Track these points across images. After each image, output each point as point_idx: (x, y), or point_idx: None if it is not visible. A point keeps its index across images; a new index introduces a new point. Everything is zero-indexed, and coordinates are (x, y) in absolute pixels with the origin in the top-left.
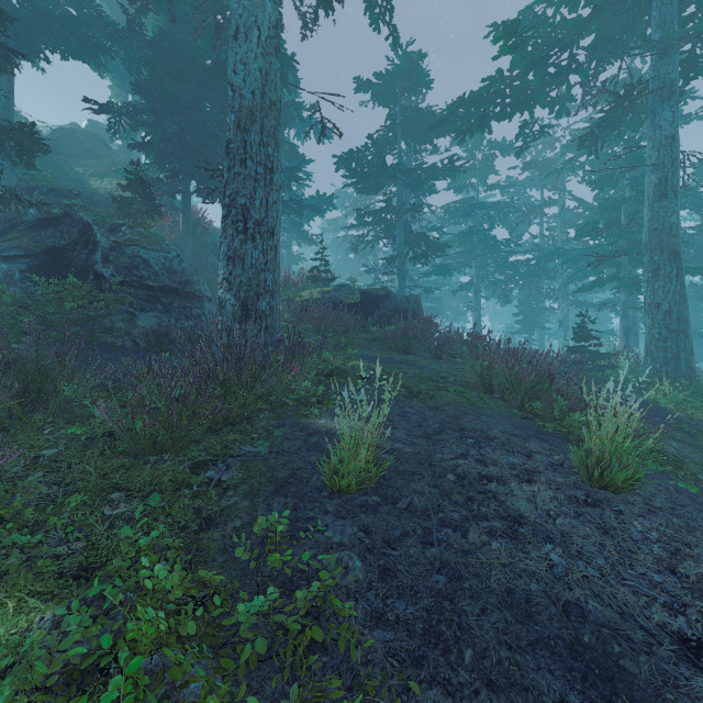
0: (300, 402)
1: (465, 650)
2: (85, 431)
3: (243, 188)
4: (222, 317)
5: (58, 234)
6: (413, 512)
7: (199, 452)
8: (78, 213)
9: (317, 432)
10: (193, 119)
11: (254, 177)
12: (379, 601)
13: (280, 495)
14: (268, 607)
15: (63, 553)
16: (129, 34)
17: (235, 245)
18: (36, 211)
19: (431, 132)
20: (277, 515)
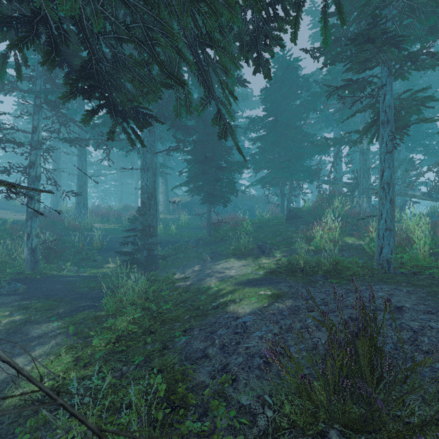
0: None
1: None
2: None
3: None
4: None
5: None
6: None
7: None
8: None
9: None
10: None
11: None
12: None
13: None
14: None
15: None
16: None
17: None
18: None
19: None
20: None
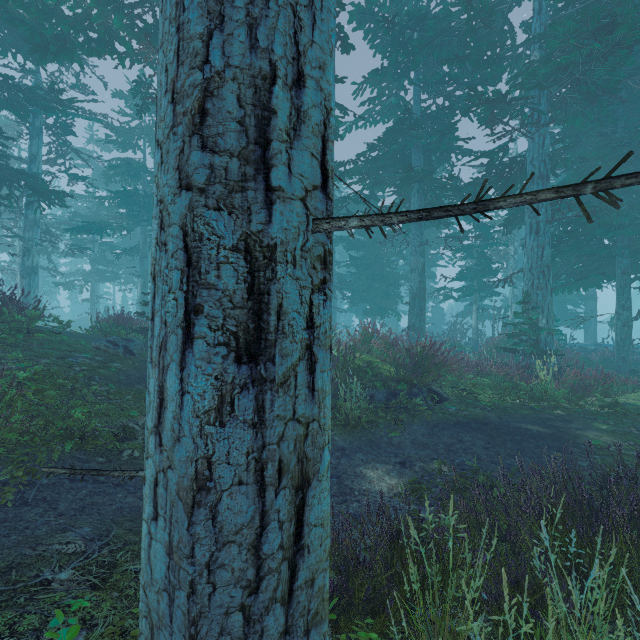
0: None
1: None
2: None
3: None
4: None
5: None
6: None
7: None
8: None
9: None
10: None
11: None
12: None
13: None
14: None
15: None
16: None
17: None
18: None
19: None
20: None
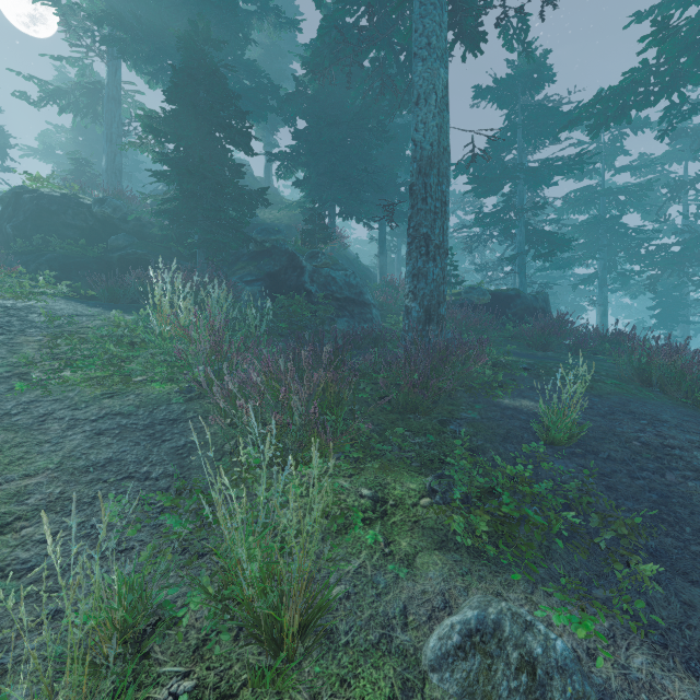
0: (484, 386)
1: (684, 527)
2: (359, 397)
3: (424, 220)
4: (408, 321)
5: (272, 262)
6: (614, 460)
7: (436, 414)
8: (283, 246)
9: (508, 407)
10: (342, 155)
11: (433, 211)
12: (612, 500)
13: (508, 443)
14: (551, 488)
15: (408, 456)
16: (296, 96)
17: (419, 265)
18: (254, 246)
19: (554, 126)
20: (535, 444)
